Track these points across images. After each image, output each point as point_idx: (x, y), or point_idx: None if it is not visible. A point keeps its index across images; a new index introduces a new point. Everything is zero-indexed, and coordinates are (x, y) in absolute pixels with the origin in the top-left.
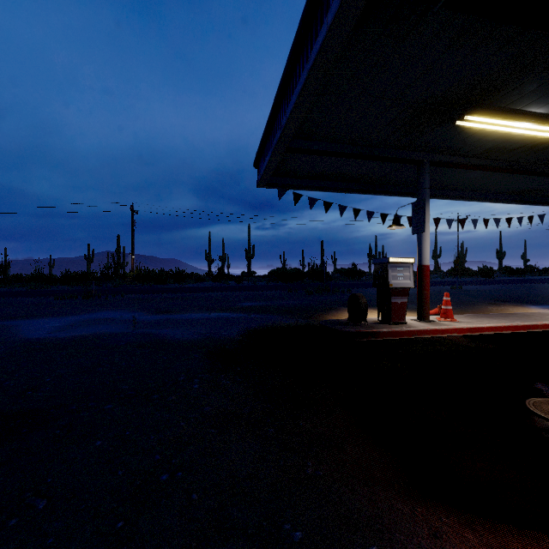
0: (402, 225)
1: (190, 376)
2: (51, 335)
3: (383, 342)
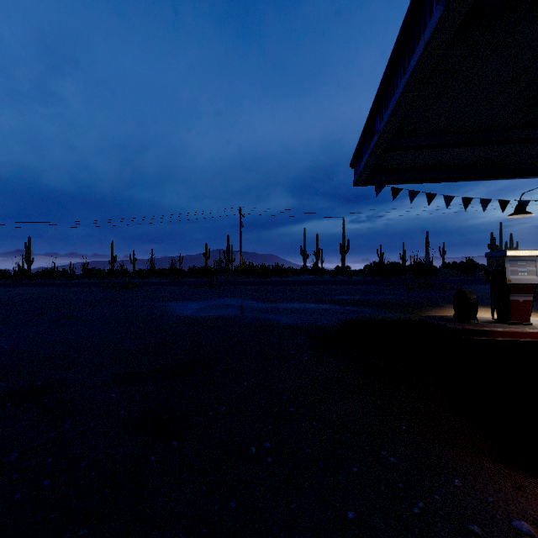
0: (528, 212)
1: (299, 351)
2: (194, 314)
3: (496, 342)
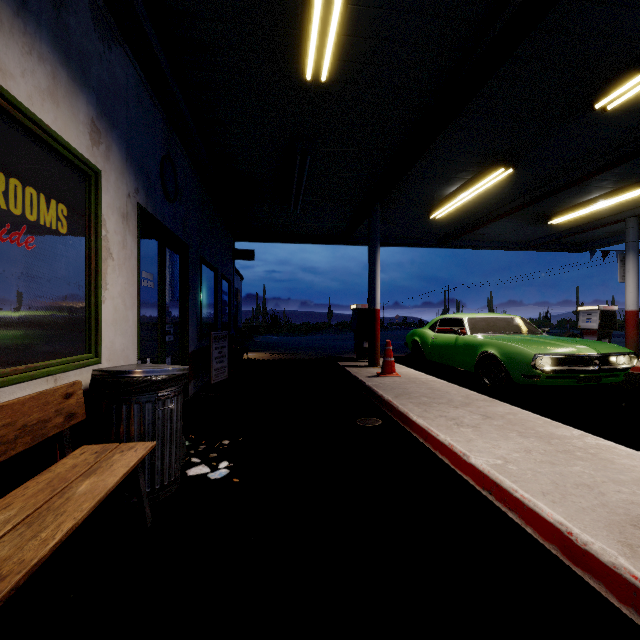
0: None
1: None
2: None
3: None
